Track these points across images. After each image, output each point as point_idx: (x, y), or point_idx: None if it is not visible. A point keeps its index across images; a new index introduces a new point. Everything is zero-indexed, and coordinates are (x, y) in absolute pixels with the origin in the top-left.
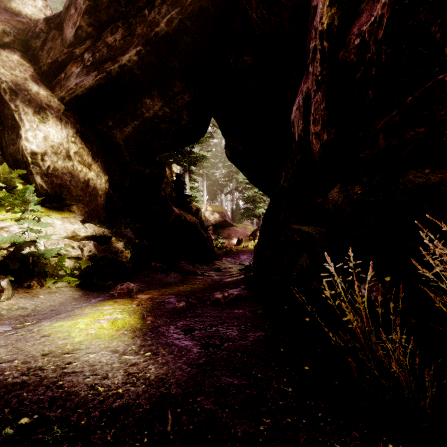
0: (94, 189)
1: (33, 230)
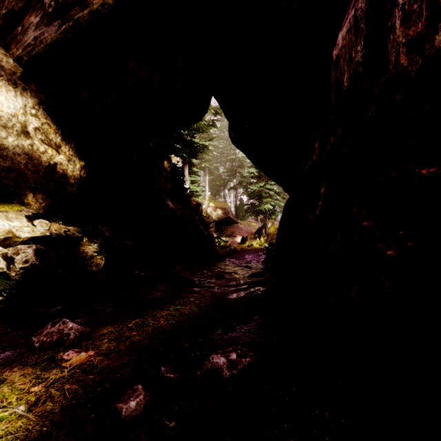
0: (63, 176)
1: None
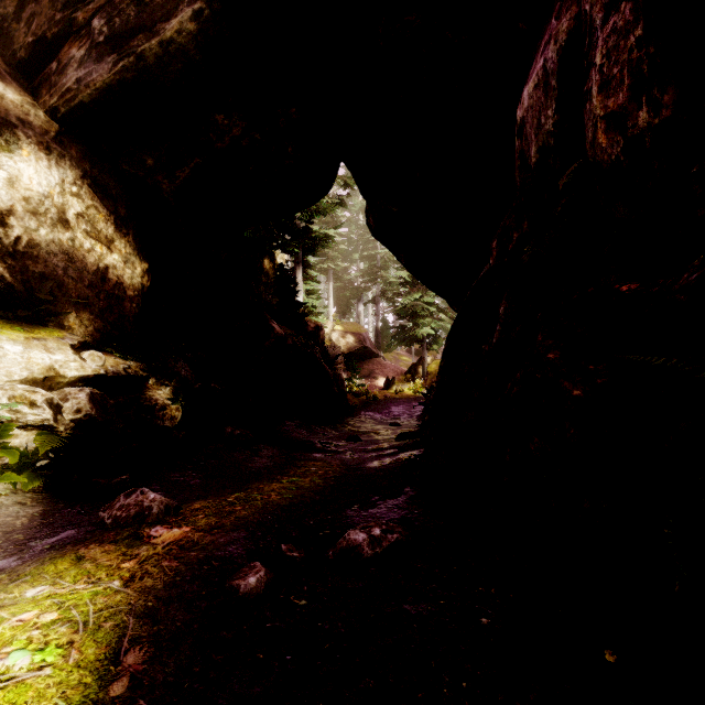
0: (118, 286)
1: None
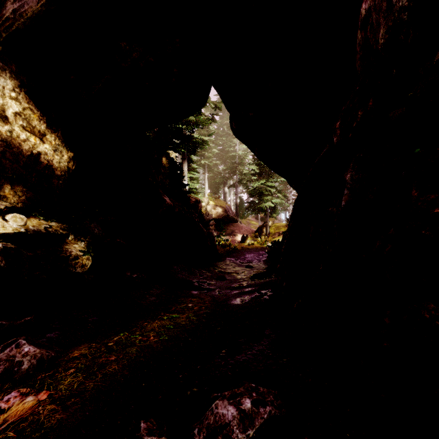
0: (48, 168)
1: None
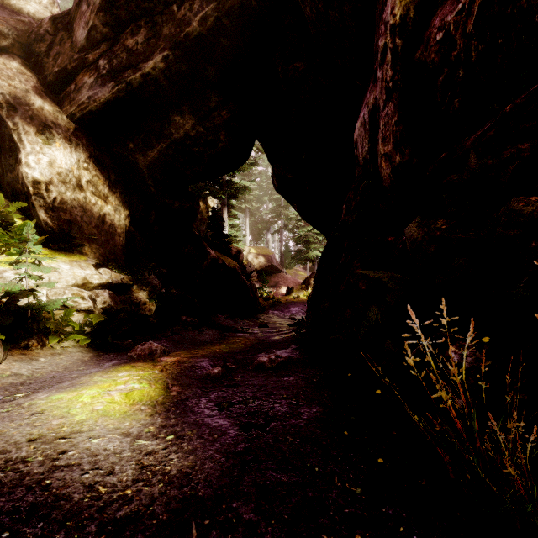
0: (111, 226)
1: (32, 277)
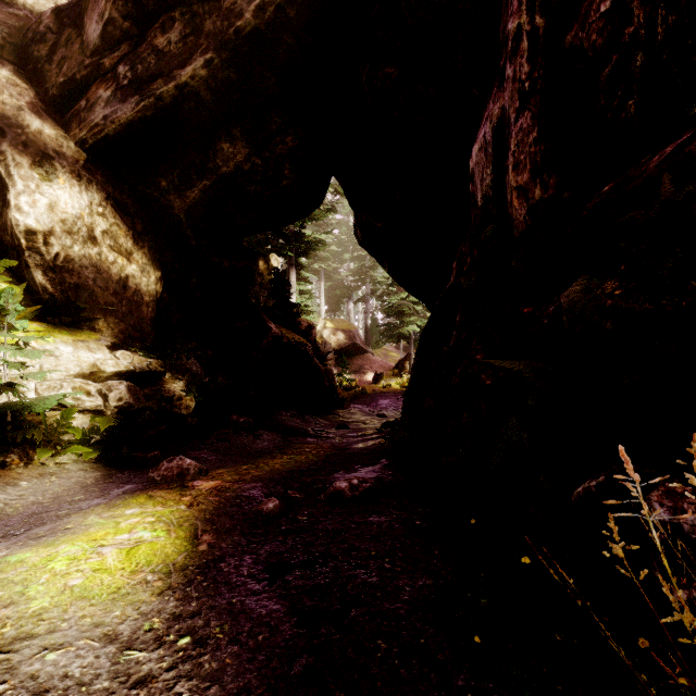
0: (137, 293)
1: (11, 365)
